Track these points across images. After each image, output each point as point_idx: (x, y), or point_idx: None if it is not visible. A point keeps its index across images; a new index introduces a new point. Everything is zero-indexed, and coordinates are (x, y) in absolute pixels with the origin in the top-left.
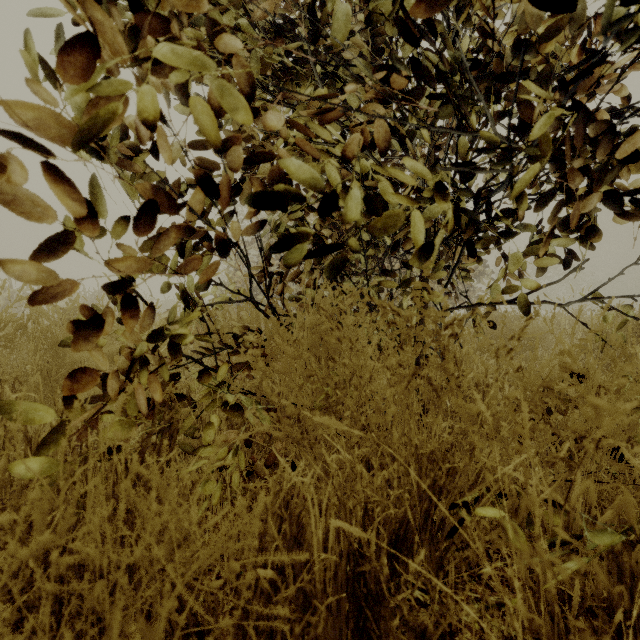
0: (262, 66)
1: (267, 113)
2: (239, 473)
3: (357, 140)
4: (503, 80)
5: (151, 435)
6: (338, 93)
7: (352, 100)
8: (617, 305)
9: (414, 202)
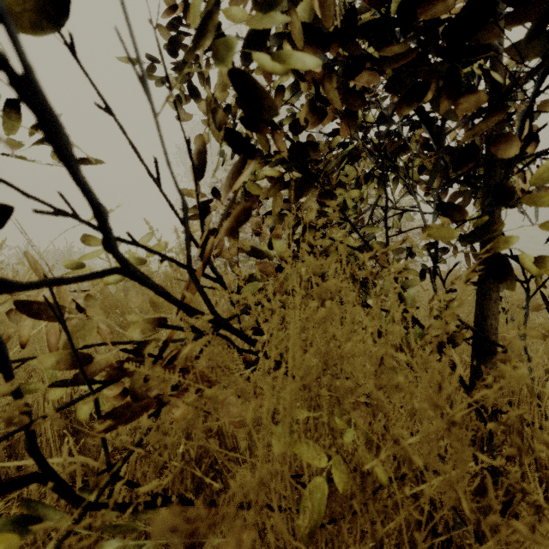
0: None
1: None
2: None
3: None
4: None
5: None
6: None
7: None
8: None
9: None
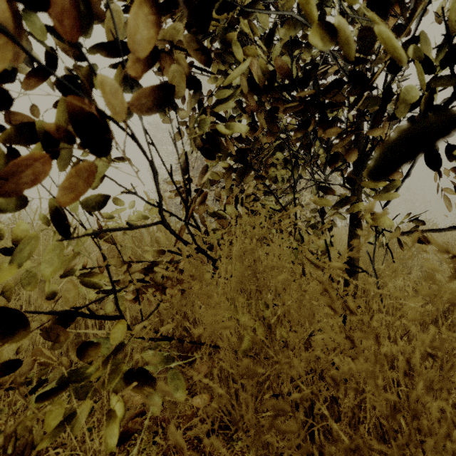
0: None
1: None
2: (151, 430)
3: None
4: None
5: None
6: None
7: None
8: None
9: None
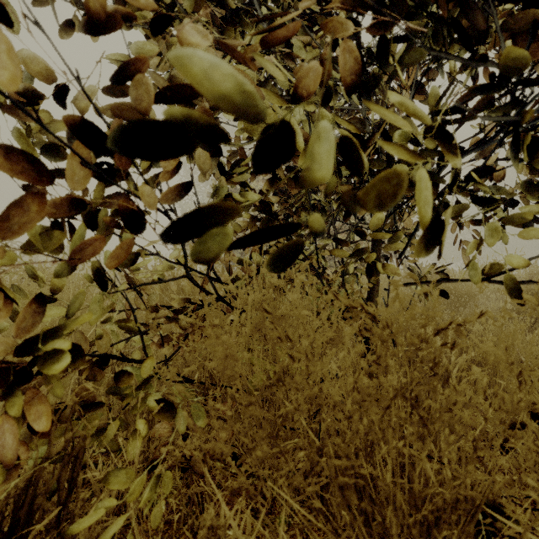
0: (197, 2)
1: (184, 25)
2: (176, 464)
3: (315, 70)
4: (502, 2)
5: (47, 460)
6: (288, 12)
7: (301, 53)
8: (535, 262)
9: (409, 154)
